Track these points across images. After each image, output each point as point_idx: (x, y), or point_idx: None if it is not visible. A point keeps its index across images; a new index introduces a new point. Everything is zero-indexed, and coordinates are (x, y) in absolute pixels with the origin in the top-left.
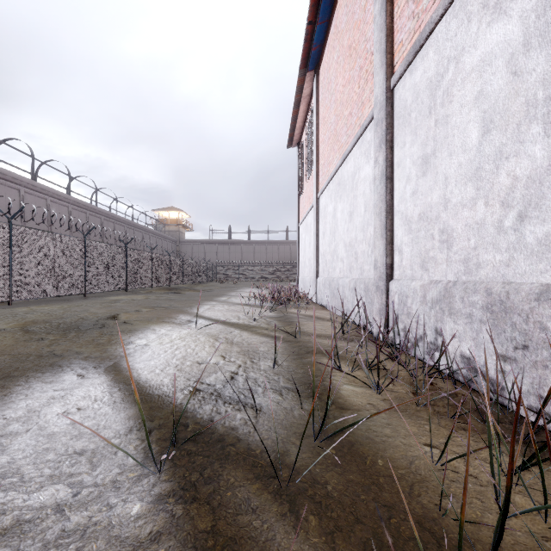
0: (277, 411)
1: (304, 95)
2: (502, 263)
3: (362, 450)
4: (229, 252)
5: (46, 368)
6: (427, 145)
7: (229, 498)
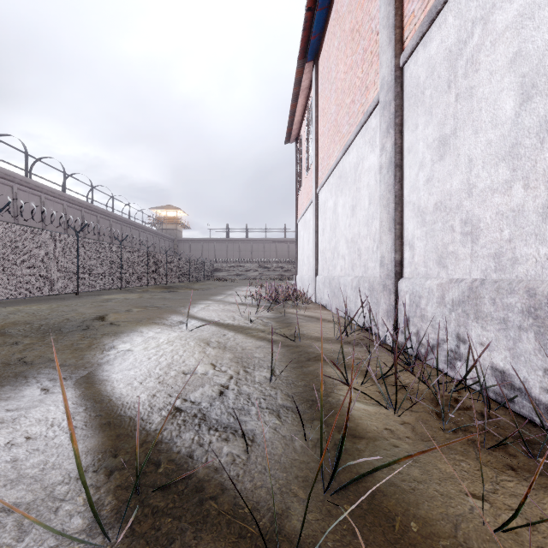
0: (274, 443)
1: (302, 87)
2: None
3: (386, 505)
4: (227, 251)
5: (8, 380)
6: (445, 125)
7: None
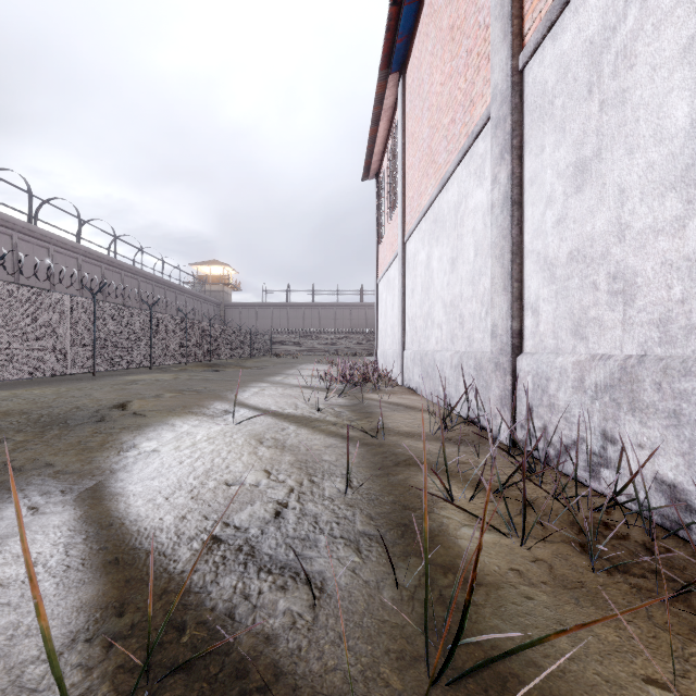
0: (352, 593)
1: (385, 106)
2: None
3: None
4: (287, 318)
5: None
6: (584, 144)
7: None
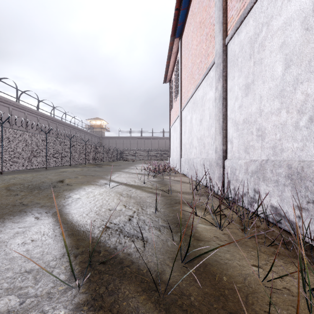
0: (157, 242)
1: (173, 52)
2: (298, 148)
3: (212, 270)
4: (130, 143)
5: (16, 213)
6: (248, 77)
7: (124, 307)
